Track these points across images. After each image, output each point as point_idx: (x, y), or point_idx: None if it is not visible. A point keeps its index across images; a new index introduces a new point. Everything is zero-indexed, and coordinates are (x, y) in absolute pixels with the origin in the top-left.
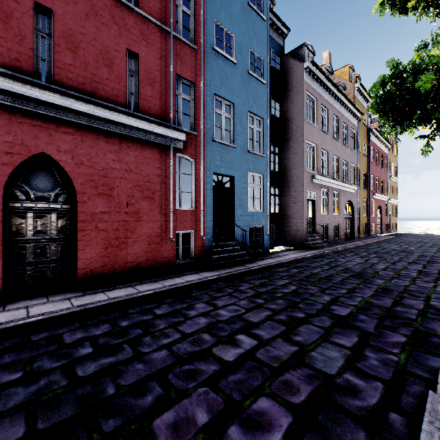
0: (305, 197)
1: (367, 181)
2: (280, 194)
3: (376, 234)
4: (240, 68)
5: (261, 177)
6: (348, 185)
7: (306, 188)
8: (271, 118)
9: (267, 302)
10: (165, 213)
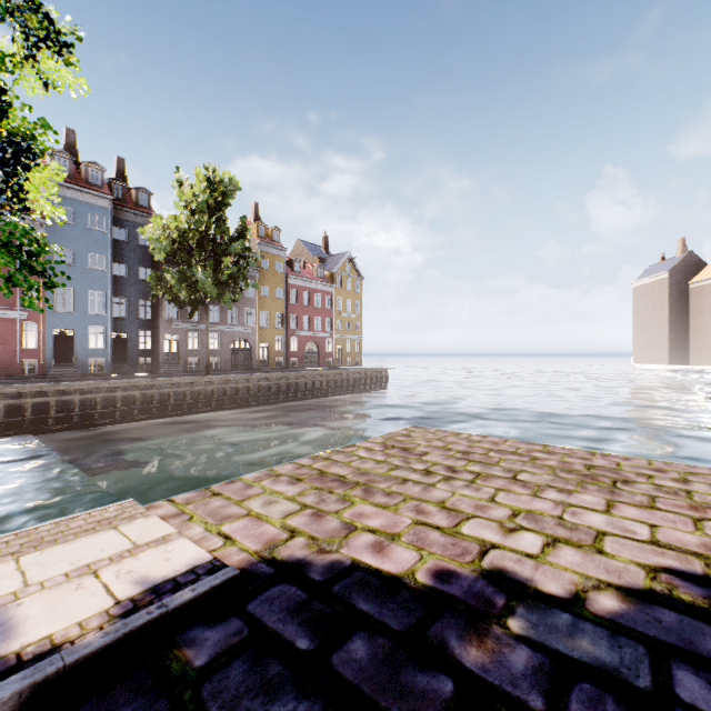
0: (163, 338)
1: (286, 321)
2: (152, 335)
3: (303, 367)
4: (81, 267)
5: (105, 328)
6: (233, 327)
7: (164, 332)
8: (140, 282)
9: (37, 383)
10: (15, 350)
